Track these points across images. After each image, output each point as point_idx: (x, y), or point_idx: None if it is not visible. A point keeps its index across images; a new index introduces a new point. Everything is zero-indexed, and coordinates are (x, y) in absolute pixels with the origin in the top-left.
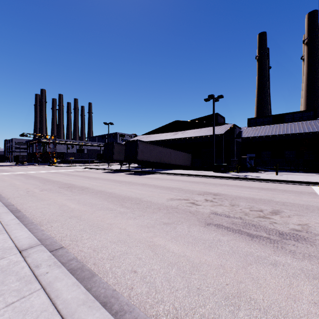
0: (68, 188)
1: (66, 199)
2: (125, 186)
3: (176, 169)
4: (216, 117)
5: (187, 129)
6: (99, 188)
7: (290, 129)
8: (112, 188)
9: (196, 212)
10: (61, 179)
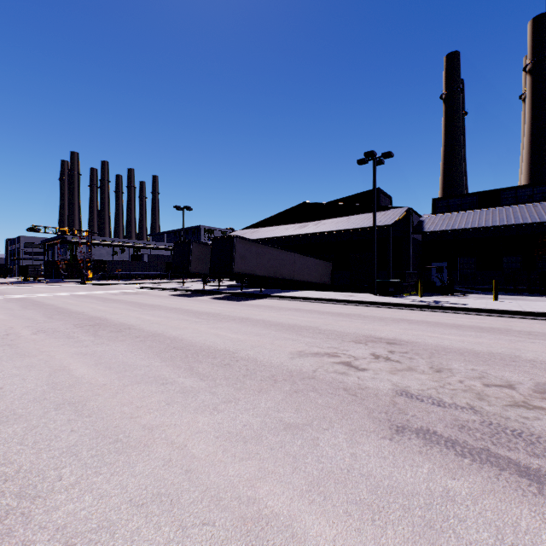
0: (92, 327)
1: (74, 354)
2: (207, 322)
3: (305, 289)
4: (377, 196)
5: (324, 218)
6: (153, 328)
7: (514, 217)
8: (180, 327)
9: (360, 389)
10: (87, 308)
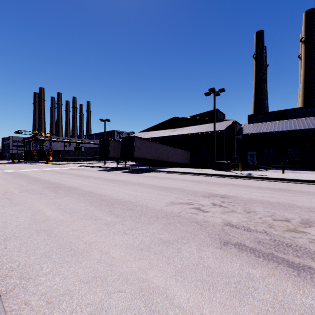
0: (54, 188)
1: (44, 203)
2: (119, 186)
3: (175, 167)
4: (216, 114)
5: (186, 126)
6: (89, 189)
7: (294, 125)
8: (103, 188)
9: (205, 222)
10: (50, 177)
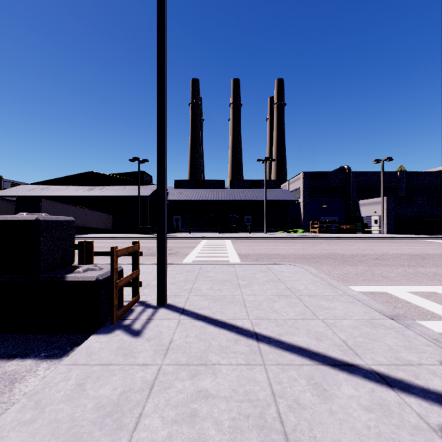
0: None
1: None
2: None
3: (92, 233)
4: (142, 176)
5: (107, 185)
6: None
7: (205, 196)
8: None
9: None
10: None
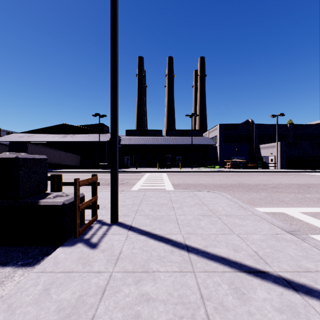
0: None
1: None
2: None
3: (65, 169)
4: (102, 127)
5: (76, 133)
6: None
7: (148, 141)
8: None
9: None
10: None
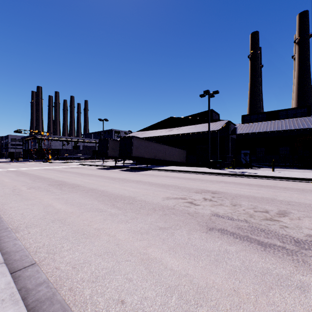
0: (58, 185)
1: (53, 198)
2: (119, 183)
3: (171, 165)
4: (211, 114)
5: (182, 126)
6: (91, 186)
7: (285, 126)
8: (105, 185)
9: (195, 213)
10: (52, 175)
